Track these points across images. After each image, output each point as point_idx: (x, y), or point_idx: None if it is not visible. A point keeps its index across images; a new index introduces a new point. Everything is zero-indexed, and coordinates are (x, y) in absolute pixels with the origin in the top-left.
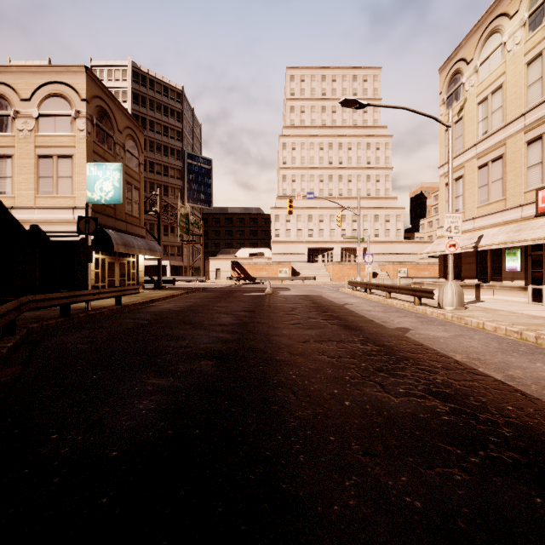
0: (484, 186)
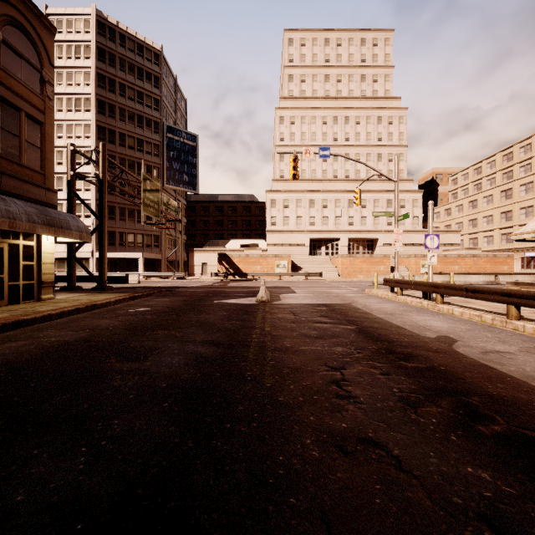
0: None
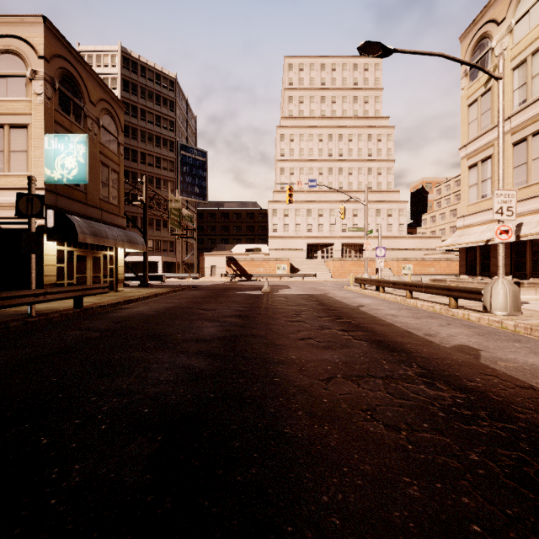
0: (522, 165)
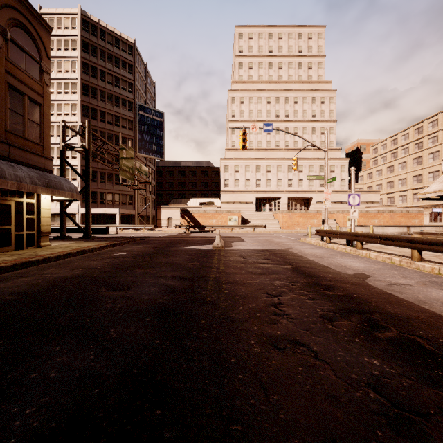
0: None
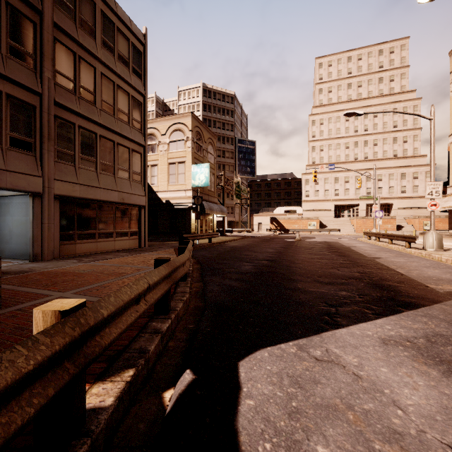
0: None
